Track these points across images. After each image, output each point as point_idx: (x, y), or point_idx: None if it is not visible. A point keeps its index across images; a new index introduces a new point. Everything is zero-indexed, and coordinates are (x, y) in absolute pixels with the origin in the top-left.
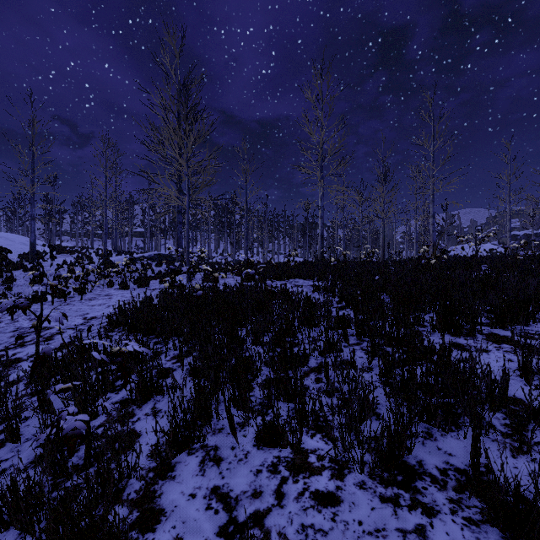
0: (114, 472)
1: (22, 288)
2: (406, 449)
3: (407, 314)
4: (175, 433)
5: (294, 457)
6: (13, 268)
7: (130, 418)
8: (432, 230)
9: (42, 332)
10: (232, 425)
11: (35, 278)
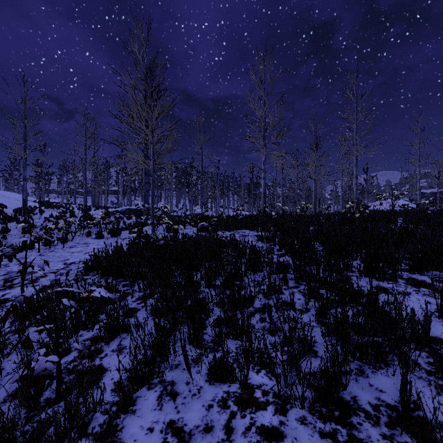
0: (81, 405)
1: (15, 237)
2: (341, 385)
3: (337, 261)
4: (137, 370)
5: (242, 392)
6: (8, 221)
7: (98, 354)
8: (355, 189)
9: (28, 276)
10: (187, 362)
11: (26, 229)
